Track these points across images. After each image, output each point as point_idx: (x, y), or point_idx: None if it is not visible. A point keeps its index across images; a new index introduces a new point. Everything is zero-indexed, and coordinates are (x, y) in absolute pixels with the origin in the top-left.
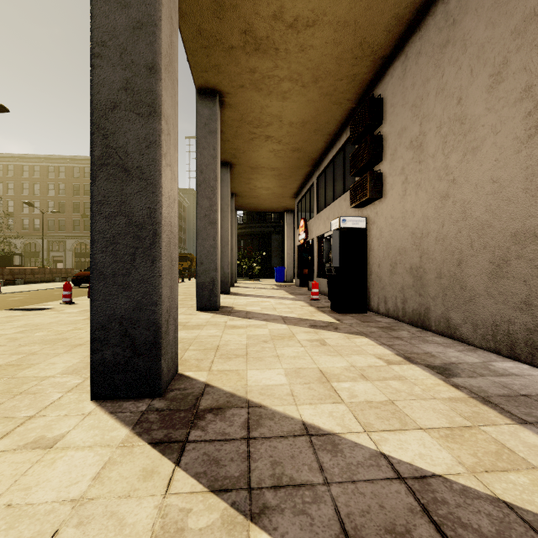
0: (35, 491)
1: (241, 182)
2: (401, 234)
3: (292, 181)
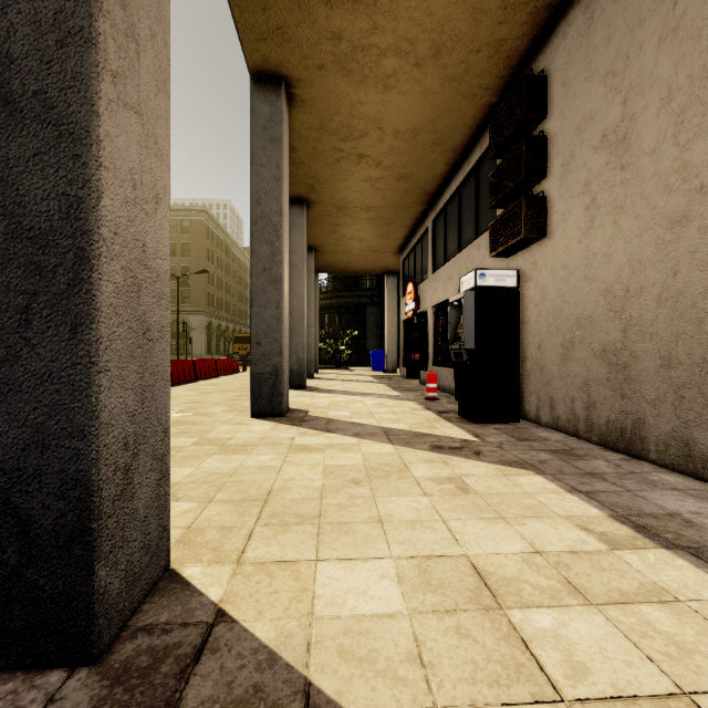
0: None
1: (323, 230)
2: (583, 295)
3: (397, 228)
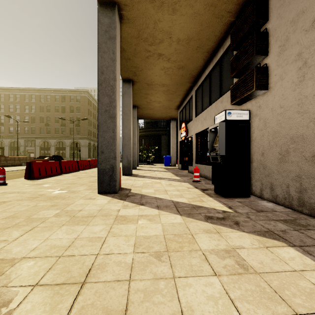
0: None
1: (141, 97)
2: (296, 122)
3: (177, 96)
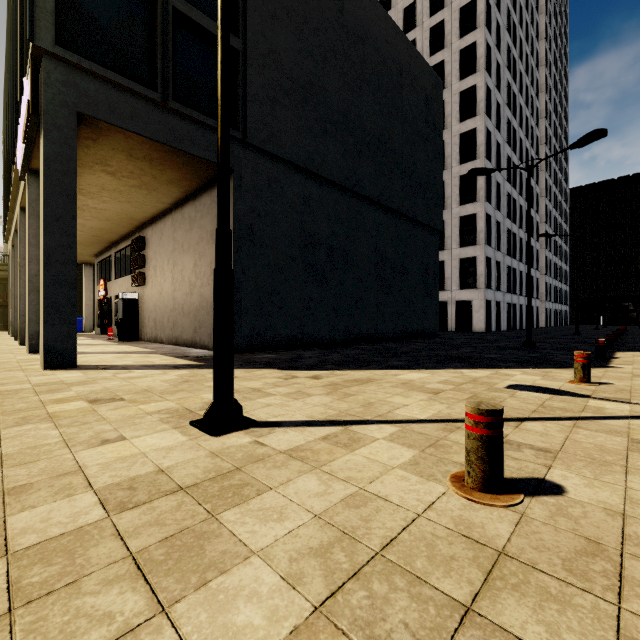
0: None
1: None
2: (151, 304)
3: (93, 248)
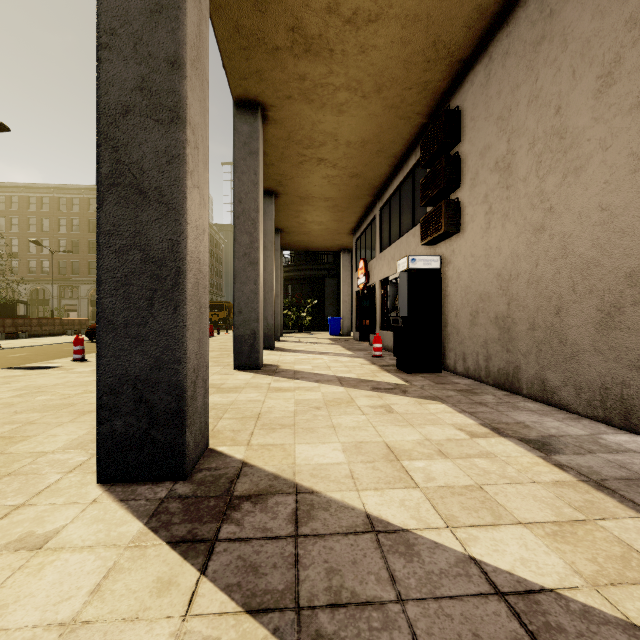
0: (13, 610)
1: (288, 216)
2: (484, 277)
3: (350, 214)
